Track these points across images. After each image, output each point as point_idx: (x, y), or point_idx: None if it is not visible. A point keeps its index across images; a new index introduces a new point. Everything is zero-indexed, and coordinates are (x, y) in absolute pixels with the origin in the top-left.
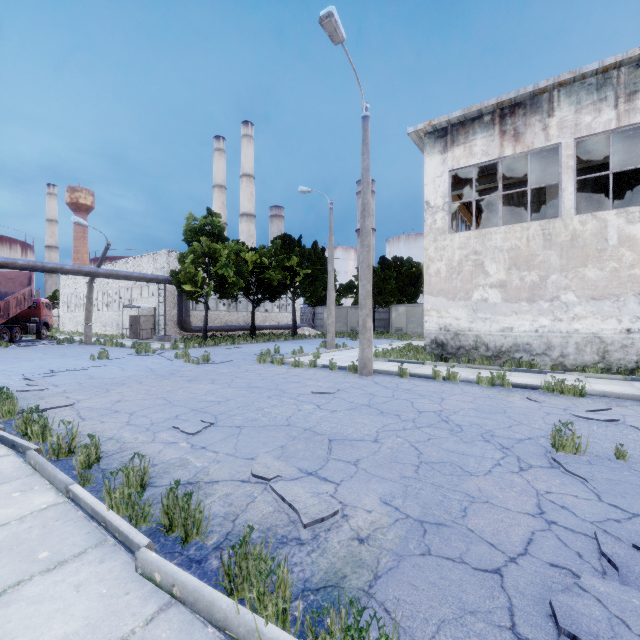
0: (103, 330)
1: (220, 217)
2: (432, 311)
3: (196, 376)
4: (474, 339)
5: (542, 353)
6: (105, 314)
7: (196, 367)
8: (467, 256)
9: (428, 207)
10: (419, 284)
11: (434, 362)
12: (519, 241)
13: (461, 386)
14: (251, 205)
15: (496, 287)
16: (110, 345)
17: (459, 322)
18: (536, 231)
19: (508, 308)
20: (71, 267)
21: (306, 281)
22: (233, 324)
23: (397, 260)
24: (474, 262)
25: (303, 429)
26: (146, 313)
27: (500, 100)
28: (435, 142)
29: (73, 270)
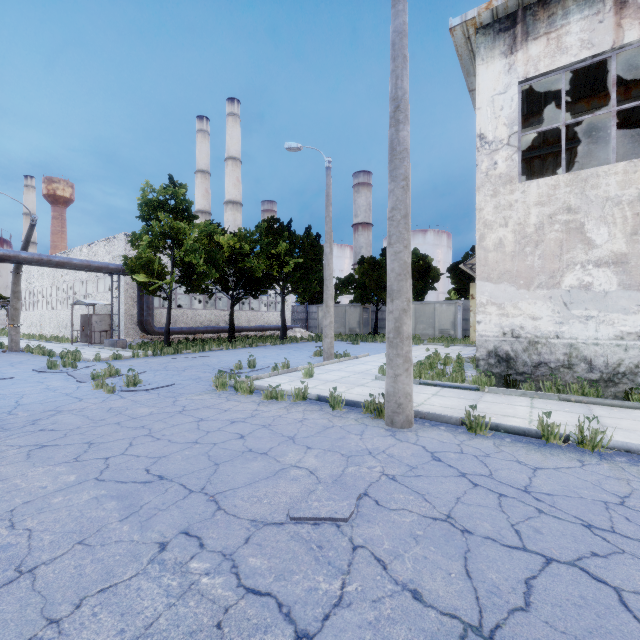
0: (57, 332)
1: (186, 188)
2: (490, 306)
3: (69, 430)
4: (565, 351)
5: None
6: (59, 313)
7: (101, 400)
8: (552, 216)
9: (483, 143)
10: (428, 279)
11: (499, 388)
12: None
13: (635, 471)
14: (237, 192)
15: (608, 265)
16: (37, 353)
17: (538, 323)
18: None
19: (632, 300)
20: None
21: (297, 273)
22: (211, 325)
23: None
24: (565, 225)
25: None
26: (102, 311)
27: None
28: (495, 39)
29: None
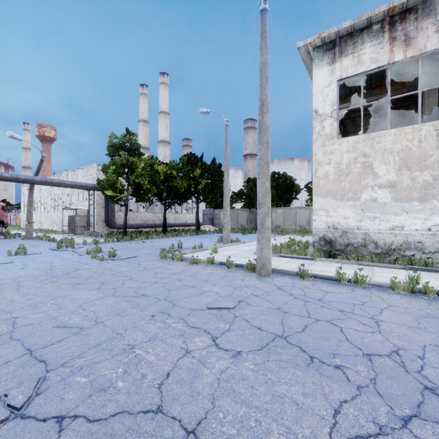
0: (51, 227)
1: (137, 136)
2: (320, 211)
3: (88, 277)
4: (363, 237)
5: (435, 251)
6: (52, 215)
7: (98, 264)
8: (355, 159)
9: (316, 115)
10: (292, 192)
11: (324, 258)
12: (410, 142)
13: (377, 293)
14: (166, 134)
15: (385, 187)
16: (45, 240)
17: (347, 221)
18: (429, 132)
19: (398, 207)
20: (9, 175)
21: (206, 189)
22: (151, 222)
23: (275, 174)
24: (363, 164)
25: (182, 434)
26: (81, 214)
27: (392, 5)
28: (323, 55)
29: (11, 177)
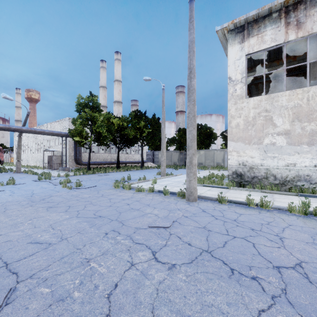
0: (35, 164)
1: (97, 97)
2: (233, 152)
3: (59, 202)
4: (265, 171)
5: None
6: (36, 155)
7: (67, 192)
8: (259, 113)
9: (230, 81)
10: (211, 138)
11: (236, 187)
12: (301, 101)
13: (278, 215)
14: (120, 96)
15: (282, 134)
16: (30, 173)
17: (253, 159)
18: (315, 93)
19: (292, 149)
20: (3, 125)
21: (149, 136)
22: (108, 160)
23: (199, 125)
24: (265, 117)
25: None
26: (57, 154)
27: None
28: (235, 36)
29: (5, 127)
